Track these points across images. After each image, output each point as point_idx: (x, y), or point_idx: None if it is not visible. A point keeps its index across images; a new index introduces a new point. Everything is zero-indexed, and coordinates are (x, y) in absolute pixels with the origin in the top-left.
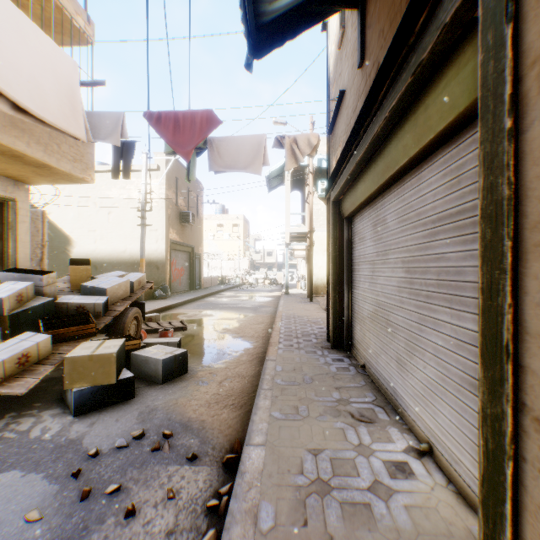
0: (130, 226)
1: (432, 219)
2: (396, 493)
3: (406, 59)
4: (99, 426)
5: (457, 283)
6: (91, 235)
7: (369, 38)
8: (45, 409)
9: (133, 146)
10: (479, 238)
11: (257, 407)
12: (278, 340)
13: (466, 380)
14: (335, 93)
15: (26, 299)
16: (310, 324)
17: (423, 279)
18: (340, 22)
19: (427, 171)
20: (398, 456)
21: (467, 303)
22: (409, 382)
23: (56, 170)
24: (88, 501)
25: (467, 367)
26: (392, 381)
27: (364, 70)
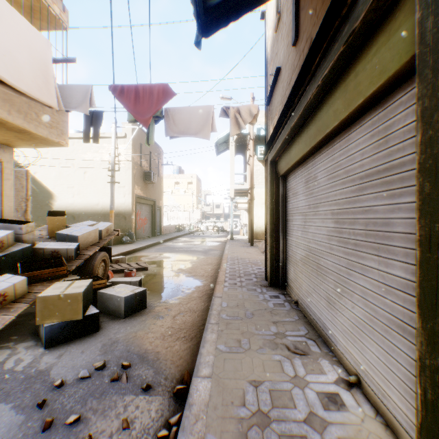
0: (102, 183)
1: (360, 176)
2: (330, 425)
3: (338, 30)
4: (66, 357)
5: (385, 233)
6: (70, 191)
7: (303, 18)
8: (21, 342)
9: (101, 115)
10: (416, 191)
11: (205, 341)
12: (223, 279)
13: (393, 322)
14: (272, 70)
15: (7, 245)
16: (250, 265)
17: (352, 229)
18: (276, 9)
19: (355, 133)
20: (330, 387)
21: (395, 252)
22: (338, 319)
23: (35, 135)
24: (49, 432)
25: (395, 310)
26: (322, 317)
27: (297, 47)
